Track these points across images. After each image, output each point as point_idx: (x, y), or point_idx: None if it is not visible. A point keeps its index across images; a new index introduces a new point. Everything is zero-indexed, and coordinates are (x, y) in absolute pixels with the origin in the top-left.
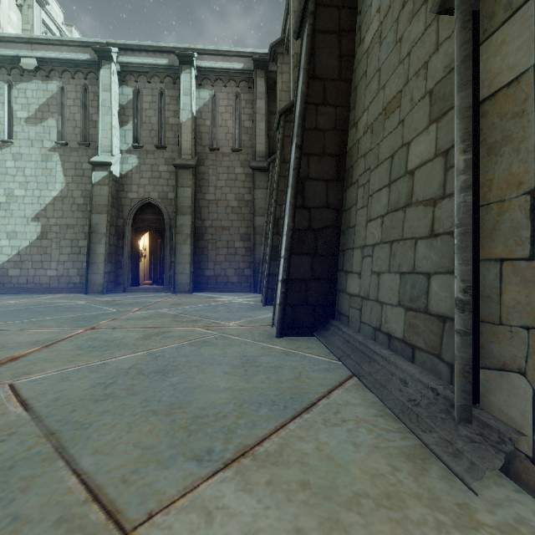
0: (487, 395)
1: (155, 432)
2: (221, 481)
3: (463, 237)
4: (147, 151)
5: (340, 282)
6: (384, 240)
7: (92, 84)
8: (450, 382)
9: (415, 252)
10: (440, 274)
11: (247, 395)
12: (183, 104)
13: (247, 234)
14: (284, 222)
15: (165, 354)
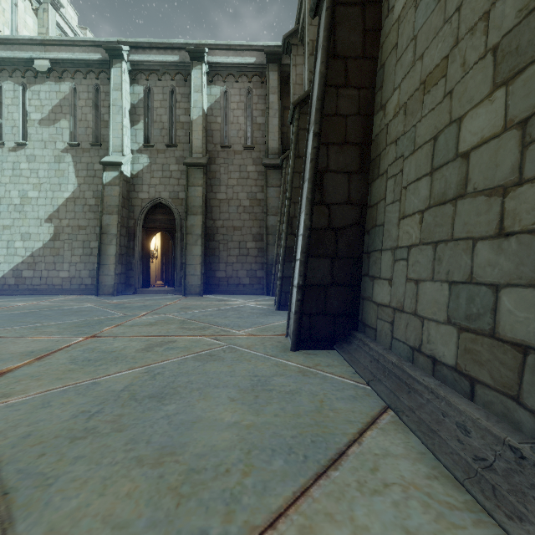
0: None
1: (134, 496)
2: None
3: None
4: (158, 150)
5: (365, 289)
6: (424, 240)
7: (103, 83)
8: None
9: (473, 257)
10: (517, 287)
11: (257, 436)
12: (194, 102)
13: (259, 234)
14: (300, 221)
15: (165, 372)
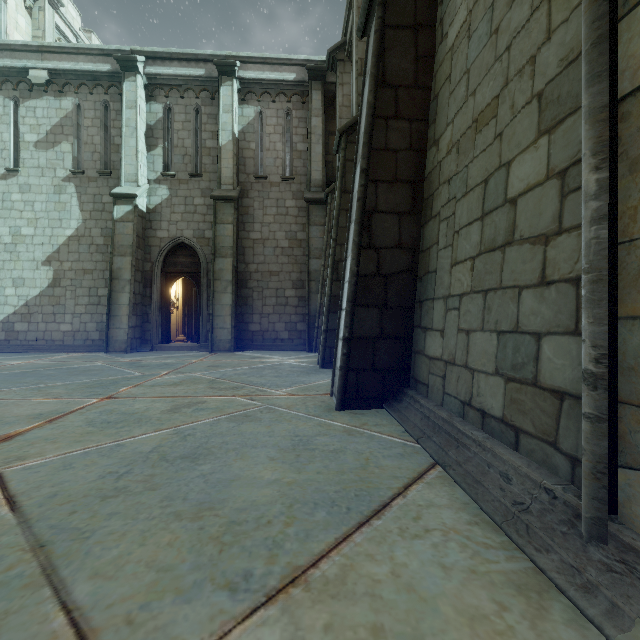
0: (630, 505)
1: (176, 545)
2: (261, 623)
3: (595, 287)
4: (180, 181)
5: (417, 342)
6: (475, 289)
7: (114, 100)
8: (570, 480)
9: (519, 305)
10: (556, 335)
11: (299, 492)
12: (223, 124)
13: (300, 280)
14: (346, 266)
15: (197, 433)
